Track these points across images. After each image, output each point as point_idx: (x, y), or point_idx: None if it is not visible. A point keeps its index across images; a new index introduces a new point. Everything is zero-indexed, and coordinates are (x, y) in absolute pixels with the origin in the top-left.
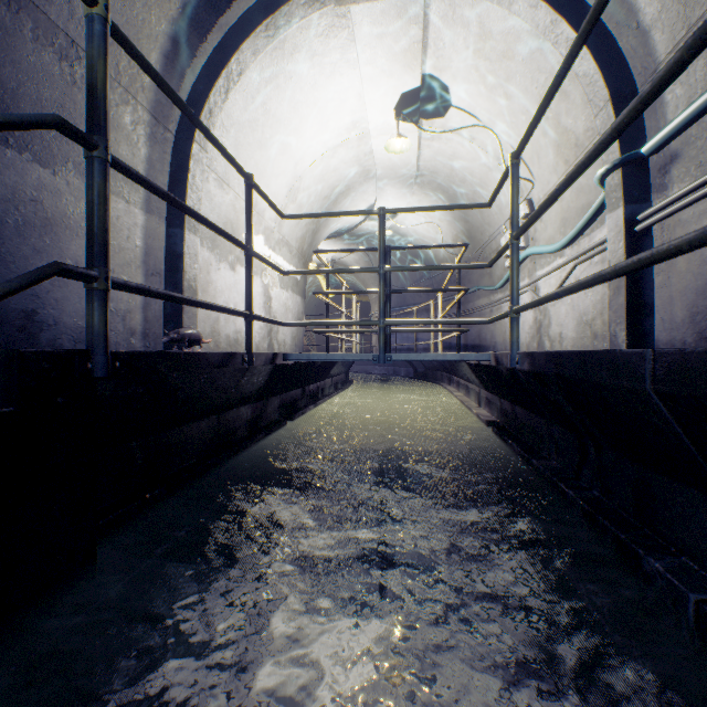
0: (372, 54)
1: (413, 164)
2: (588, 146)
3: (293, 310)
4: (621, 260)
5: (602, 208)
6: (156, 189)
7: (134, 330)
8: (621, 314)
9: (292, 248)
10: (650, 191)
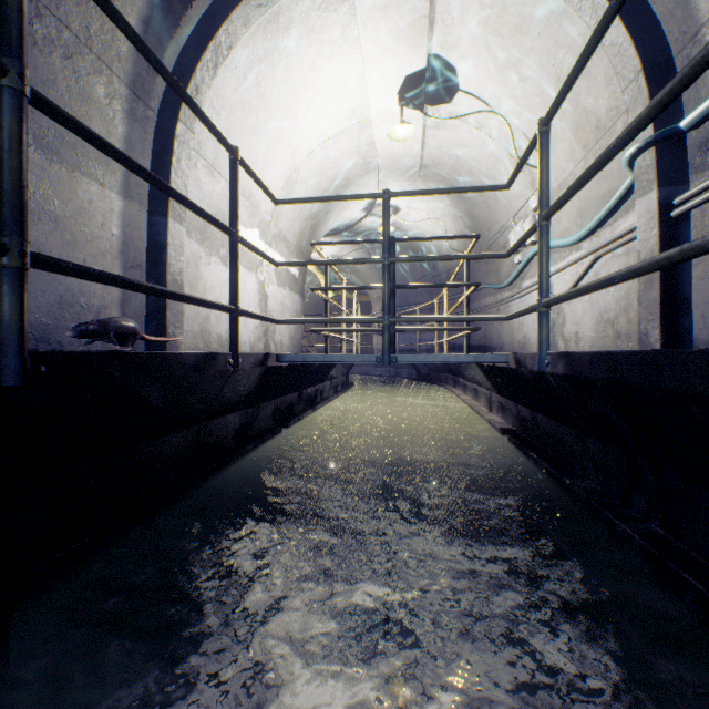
0: (375, 31)
1: (417, 155)
2: (611, 127)
3: (291, 309)
4: (654, 249)
5: (629, 194)
6: (104, 145)
7: None
8: (654, 310)
9: (289, 243)
10: (687, 172)
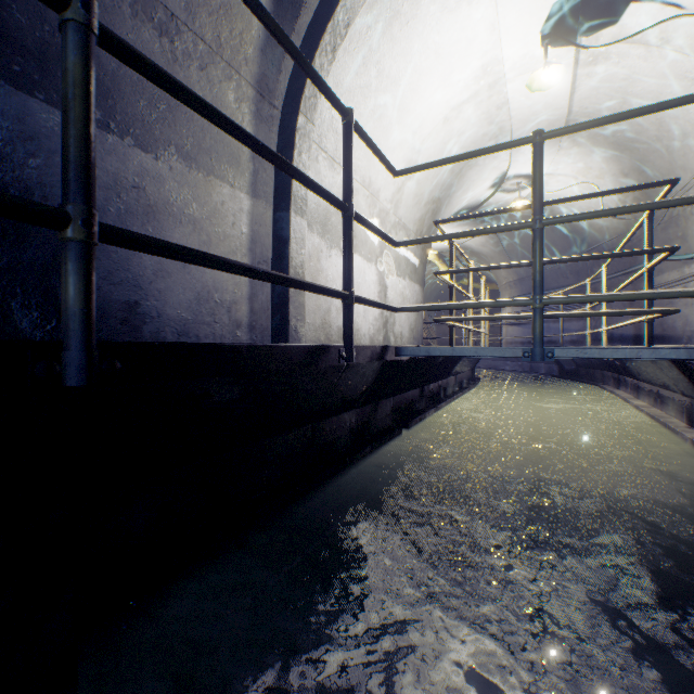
0: None
1: (563, 106)
2: None
3: (410, 300)
4: None
5: None
6: (193, 99)
7: (239, 322)
8: None
9: (409, 231)
10: None
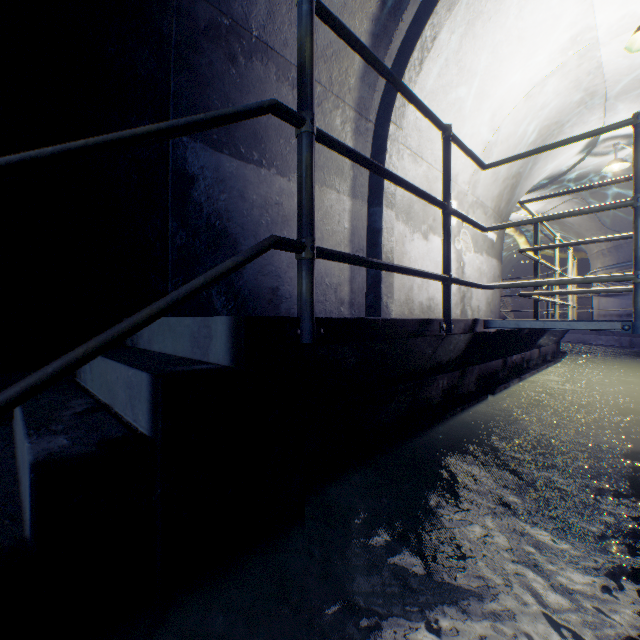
0: None
1: None
2: None
3: (487, 275)
4: None
5: None
6: (355, 155)
7: (342, 300)
8: None
9: (486, 208)
10: None
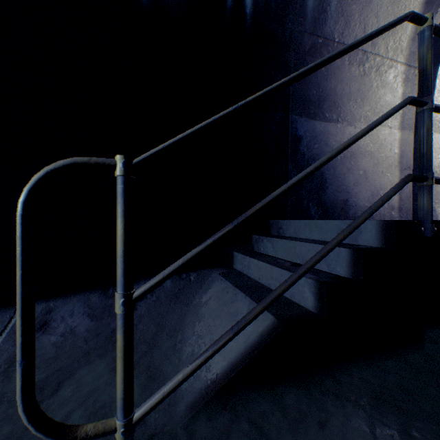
0: None
1: None
2: None
3: None
4: None
5: None
6: None
7: (392, 206)
8: None
9: None
10: None
